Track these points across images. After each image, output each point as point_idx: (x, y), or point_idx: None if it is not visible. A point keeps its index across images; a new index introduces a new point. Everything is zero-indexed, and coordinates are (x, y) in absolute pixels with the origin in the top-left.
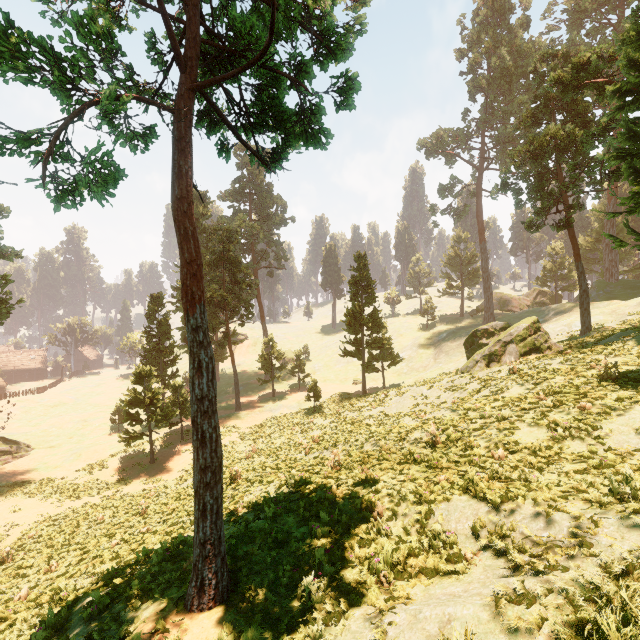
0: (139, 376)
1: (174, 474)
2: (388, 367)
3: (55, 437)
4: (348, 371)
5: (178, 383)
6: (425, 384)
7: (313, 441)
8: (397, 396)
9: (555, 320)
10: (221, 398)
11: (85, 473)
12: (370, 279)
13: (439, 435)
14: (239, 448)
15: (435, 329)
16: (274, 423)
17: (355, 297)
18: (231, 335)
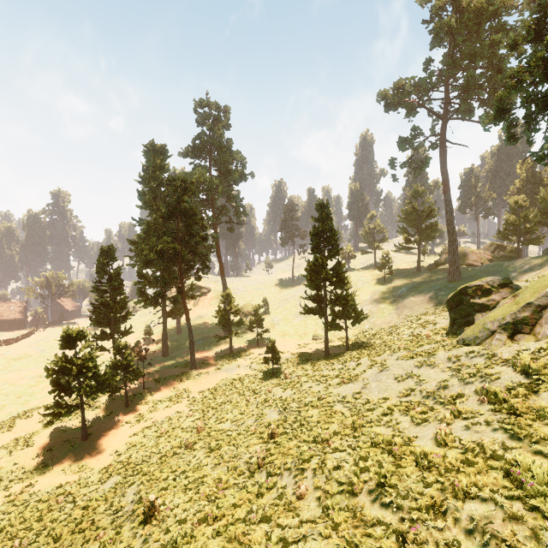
0: (68, 340)
1: (104, 458)
2: (352, 325)
3: (3, 396)
4: (307, 325)
5: (122, 344)
6: (414, 357)
7: (269, 435)
8: (372, 367)
9: (535, 274)
10: (179, 352)
11: (5, 452)
12: (333, 230)
13: (539, 529)
14: (185, 423)
15: (393, 283)
16: (228, 388)
17: (317, 249)
18: (189, 289)
